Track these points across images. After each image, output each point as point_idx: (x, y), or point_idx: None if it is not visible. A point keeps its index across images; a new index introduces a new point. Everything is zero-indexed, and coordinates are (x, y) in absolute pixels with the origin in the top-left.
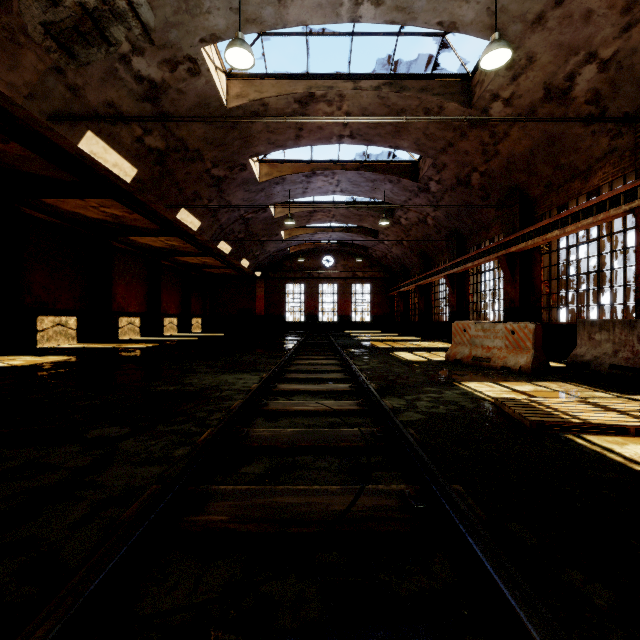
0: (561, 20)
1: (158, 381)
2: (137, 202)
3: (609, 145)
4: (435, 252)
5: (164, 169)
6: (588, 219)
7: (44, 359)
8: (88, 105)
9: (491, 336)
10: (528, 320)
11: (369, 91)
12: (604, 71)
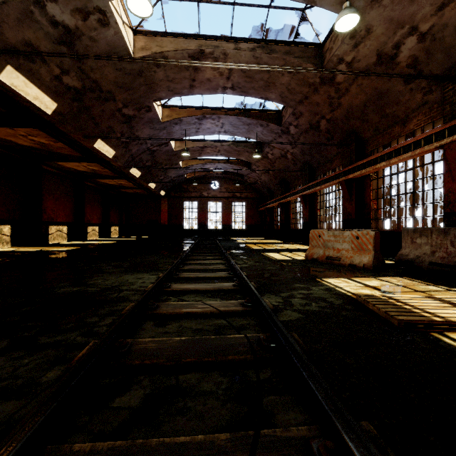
0: None
1: (65, 282)
2: (60, 132)
3: (422, 99)
4: (292, 179)
5: (81, 105)
6: (408, 153)
7: None
8: (6, 42)
9: (340, 240)
10: (361, 228)
11: (246, 51)
12: (422, 42)
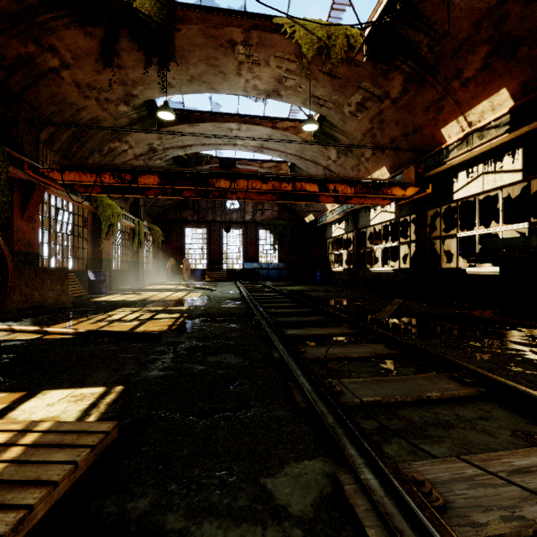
0: None
1: None
2: None
3: None
4: None
5: None
6: None
7: None
8: None
9: None
10: None
11: None
12: None
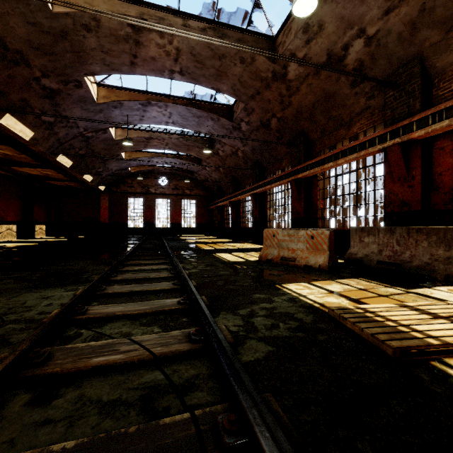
0: None
1: None
2: None
3: (365, 104)
4: (243, 177)
5: None
6: (353, 155)
7: None
8: None
9: (295, 240)
10: (309, 227)
11: (196, 31)
12: (368, 46)
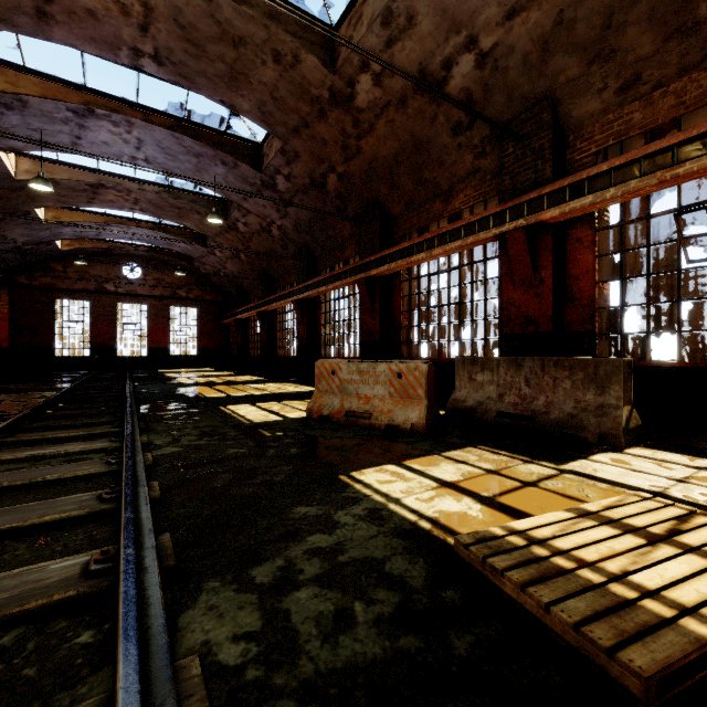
0: None
1: None
2: None
3: (473, 164)
4: (281, 272)
5: None
6: (457, 242)
7: None
8: None
9: (370, 381)
10: (388, 356)
11: None
12: (480, 68)
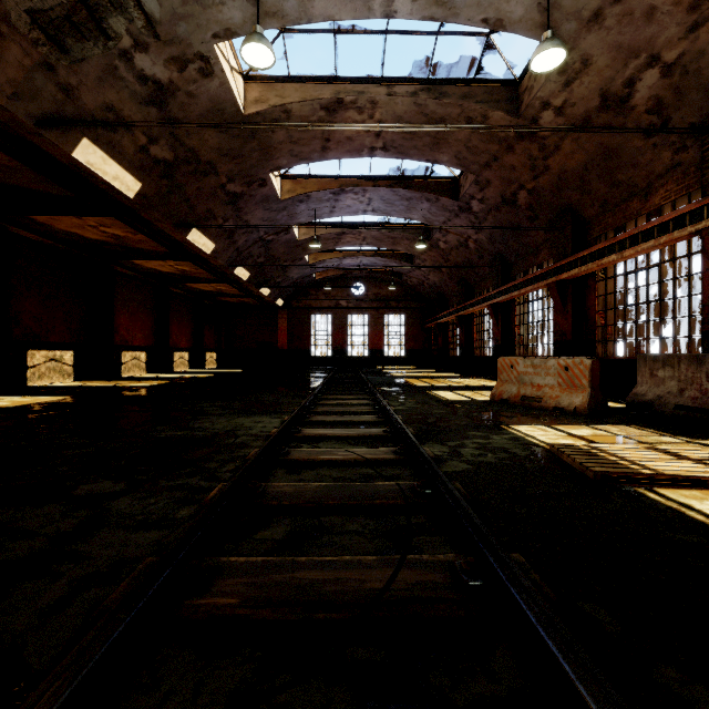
0: (620, 18)
1: (163, 425)
2: (142, 221)
3: (672, 160)
4: (477, 279)
5: (172, 183)
6: (649, 242)
7: (33, 399)
8: (83, 108)
9: (542, 373)
10: (581, 355)
11: (405, 97)
12: (667, 76)
